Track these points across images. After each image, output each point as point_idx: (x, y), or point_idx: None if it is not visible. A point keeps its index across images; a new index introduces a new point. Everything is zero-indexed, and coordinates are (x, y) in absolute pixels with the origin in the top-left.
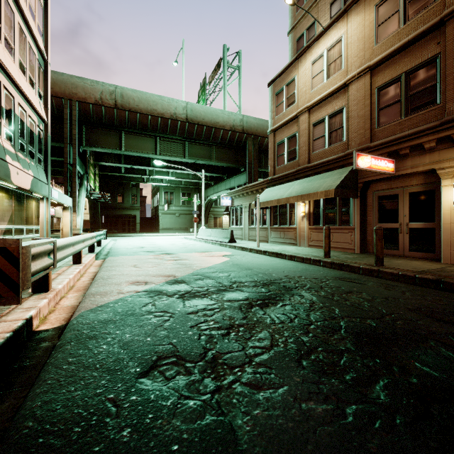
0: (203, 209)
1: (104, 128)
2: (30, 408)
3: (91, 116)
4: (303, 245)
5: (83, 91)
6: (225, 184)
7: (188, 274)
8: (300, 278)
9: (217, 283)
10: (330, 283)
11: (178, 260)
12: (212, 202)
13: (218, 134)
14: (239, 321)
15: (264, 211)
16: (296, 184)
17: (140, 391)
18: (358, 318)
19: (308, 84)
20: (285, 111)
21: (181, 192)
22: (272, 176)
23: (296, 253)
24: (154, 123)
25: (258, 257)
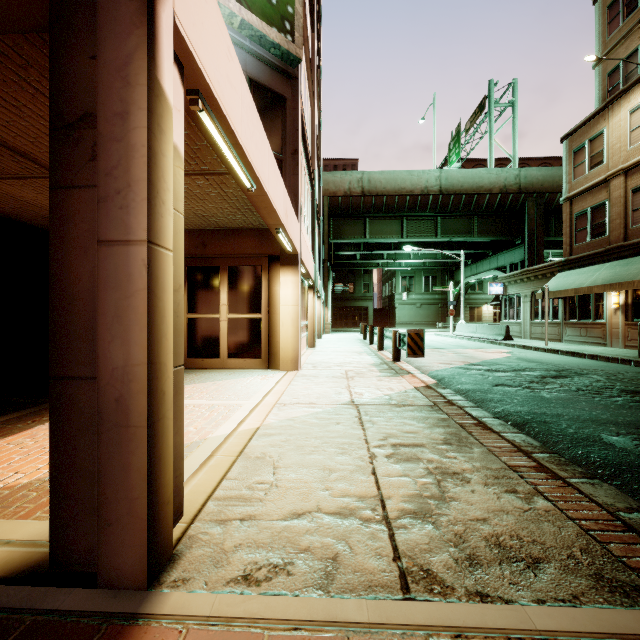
0: (462, 299)
1: (349, 218)
2: (456, 387)
3: (339, 208)
4: (616, 346)
5: (333, 186)
6: (490, 262)
7: (479, 362)
8: (595, 370)
9: (510, 367)
10: (627, 374)
11: (457, 353)
12: (468, 287)
13: (481, 201)
14: (537, 381)
15: (554, 302)
16: (604, 268)
17: (497, 388)
18: (633, 387)
19: (623, 138)
20: (588, 174)
21: (423, 276)
22: (567, 256)
23: (600, 353)
24: (401, 203)
25: (547, 355)
